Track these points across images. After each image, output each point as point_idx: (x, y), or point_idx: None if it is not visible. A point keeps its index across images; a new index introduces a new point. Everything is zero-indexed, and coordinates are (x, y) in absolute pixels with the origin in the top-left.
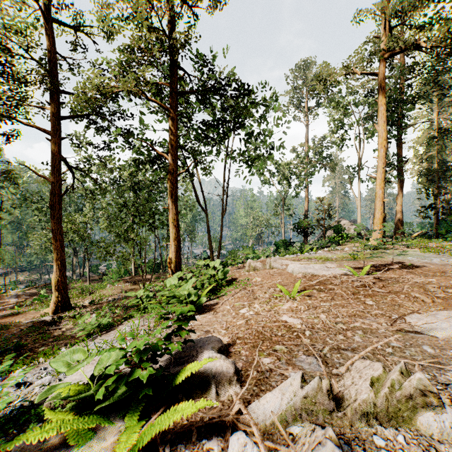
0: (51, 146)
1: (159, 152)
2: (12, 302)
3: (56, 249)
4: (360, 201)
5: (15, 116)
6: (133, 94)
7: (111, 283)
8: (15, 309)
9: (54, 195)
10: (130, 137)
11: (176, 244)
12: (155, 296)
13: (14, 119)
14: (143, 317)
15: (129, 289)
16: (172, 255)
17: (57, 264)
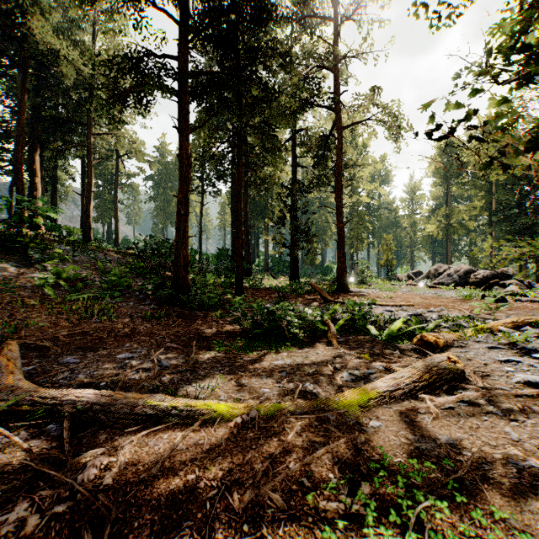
0: None
1: None
2: None
3: None
4: None
5: None
6: None
7: None
8: None
9: None
10: None
11: None
12: None
13: None
14: None
15: None
16: None
17: None
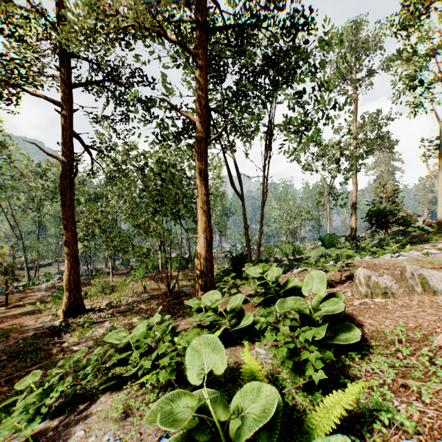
0: (62, 120)
1: (185, 113)
2: (39, 296)
3: (67, 241)
4: (441, 184)
5: (21, 84)
6: (149, 29)
7: (135, 280)
8: (35, 306)
9: (64, 178)
10: (149, 102)
11: (207, 237)
12: (158, 362)
13: (18, 87)
14: (126, 419)
15: (153, 289)
16: (201, 251)
17: (68, 259)
